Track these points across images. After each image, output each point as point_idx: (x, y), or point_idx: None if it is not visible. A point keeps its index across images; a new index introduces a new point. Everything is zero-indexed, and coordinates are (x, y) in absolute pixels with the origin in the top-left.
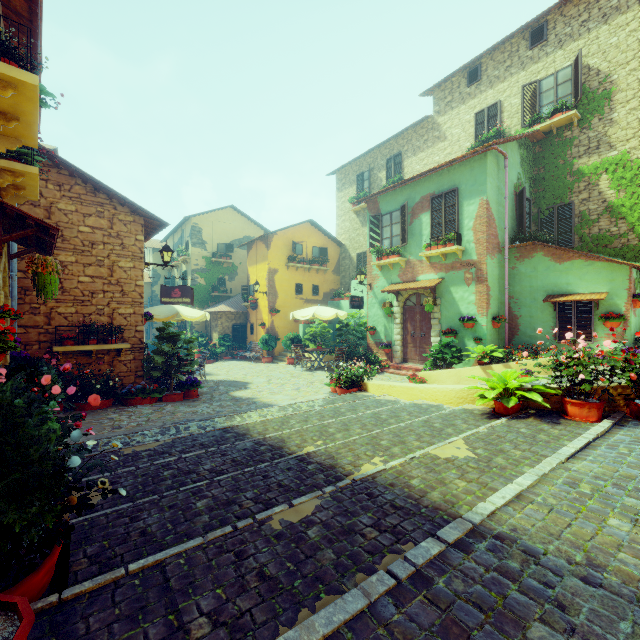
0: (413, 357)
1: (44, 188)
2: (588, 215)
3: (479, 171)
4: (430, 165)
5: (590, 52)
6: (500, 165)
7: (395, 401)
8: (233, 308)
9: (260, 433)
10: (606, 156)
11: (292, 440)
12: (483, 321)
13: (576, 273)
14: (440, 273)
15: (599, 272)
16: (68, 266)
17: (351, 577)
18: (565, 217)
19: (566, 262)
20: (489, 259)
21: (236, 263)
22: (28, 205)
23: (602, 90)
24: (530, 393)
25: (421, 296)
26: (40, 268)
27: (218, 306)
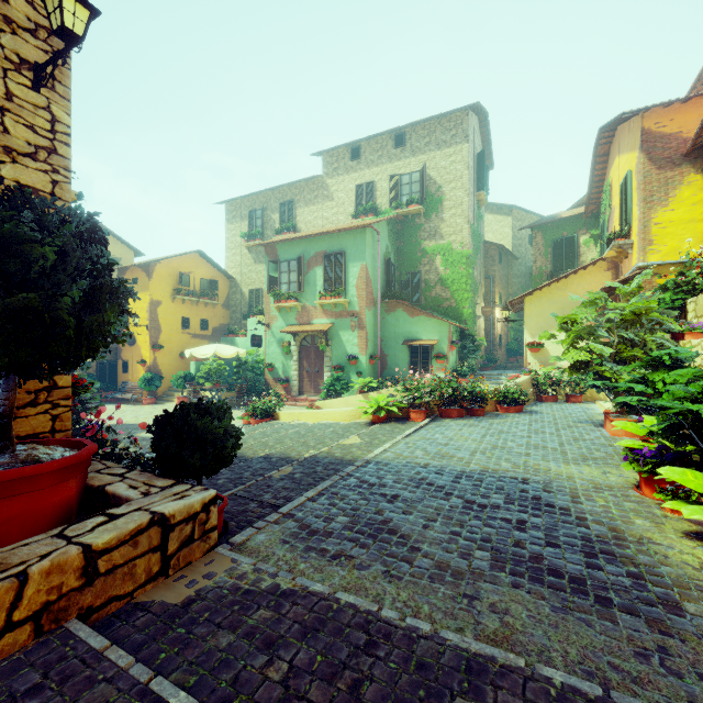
0: (309, 390)
1: None
2: (430, 282)
3: (360, 241)
4: (320, 219)
5: (431, 166)
6: (375, 238)
7: (305, 424)
8: None
9: None
10: (439, 243)
11: (247, 452)
12: (363, 359)
13: (421, 325)
14: (331, 319)
15: (434, 326)
16: None
17: (322, 482)
18: (416, 282)
19: (416, 317)
20: (367, 311)
21: None
22: None
23: (437, 196)
24: (392, 407)
25: (315, 337)
26: None
27: None
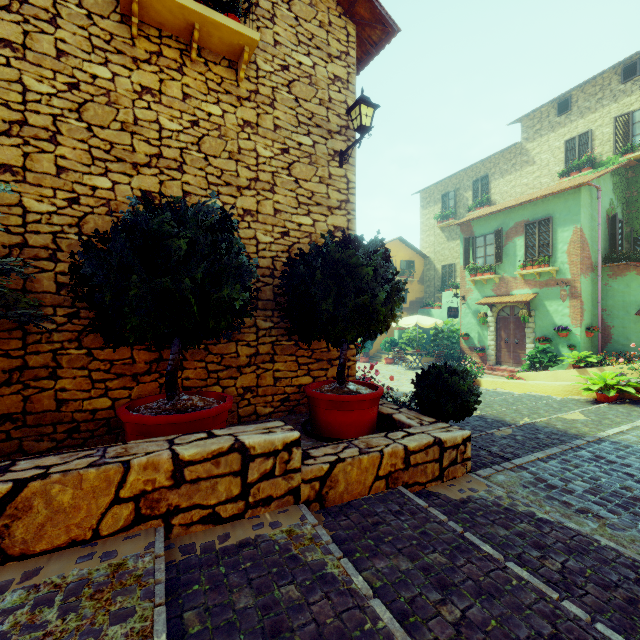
0: (507, 360)
1: None
2: None
3: (573, 203)
4: (518, 187)
5: None
6: (593, 195)
7: (510, 393)
8: None
9: None
10: None
11: None
12: (577, 331)
13: None
14: (534, 289)
15: None
16: None
17: (548, 448)
18: None
19: None
20: (583, 278)
21: None
22: None
23: None
24: (625, 387)
25: (515, 308)
26: None
27: None
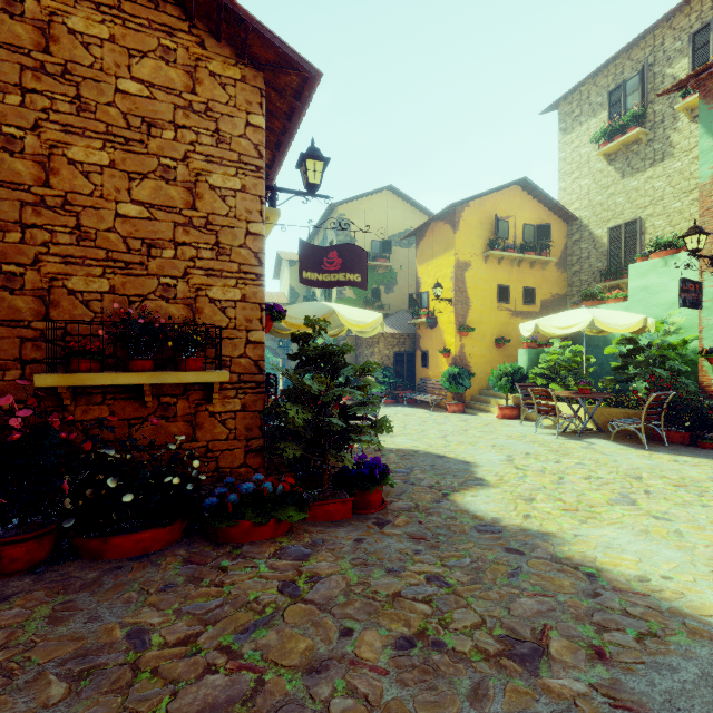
0: None
1: None
2: None
3: None
4: None
5: None
6: None
7: None
8: (395, 329)
9: None
10: None
11: None
12: None
13: None
14: None
15: None
16: (92, 175)
17: None
18: None
19: None
20: None
21: (395, 268)
22: None
23: None
24: None
25: None
26: None
27: None
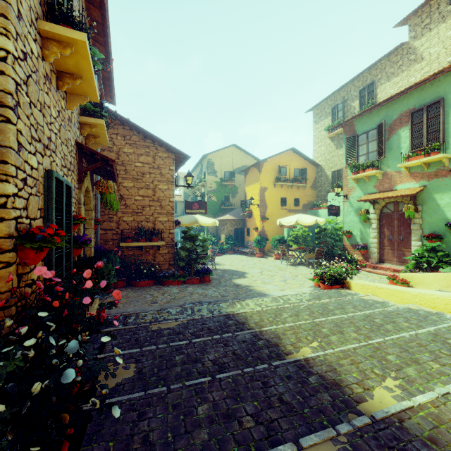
0: (390, 258)
1: (115, 139)
2: None
3: None
4: (405, 87)
5: None
6: None
7: (383, 302)
8: (235, 217)
9: (256, 323)
10: None
11: (287, 337)
12: None
13: None
14: (421, 181)
15: None
16: (129, 189)
17: None
18: None
19: None
20: None
21: (237, 185)
22: (107, 151)
23: None
24: None
25: (399, 204)
26: (104, 189)
27: (224, 215)
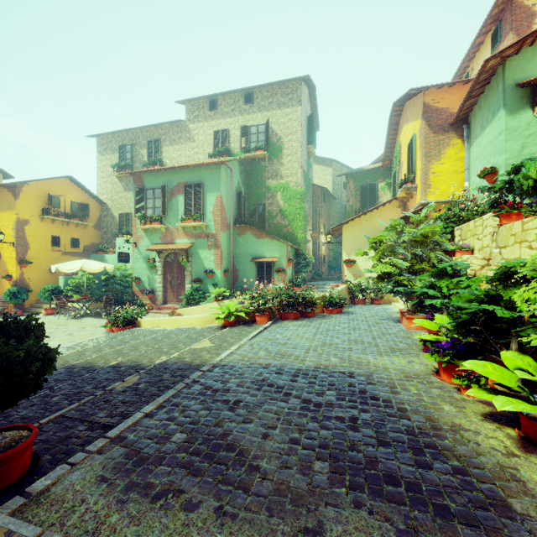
0: (172, 299)
1: None
2: (272, 213)
3: (216, 176)
4: (183, 156)
5: (273, 121)
6: (228, 174)
7: (164, 329)
8: None
9: (63, 364)
10: (280, 182)
11: (98, 361)
12: (219, 273)
13: (266, 246)
14: (191, 239)
15: (275, 246)
16: None
17: (167, 391)
18: (262, 211)
19: (261, 239)
20: (222, 233)
21: None
22: None
23: (278, 145)
24: (240, 313)
25: (178, 255)
26: None
27: None
